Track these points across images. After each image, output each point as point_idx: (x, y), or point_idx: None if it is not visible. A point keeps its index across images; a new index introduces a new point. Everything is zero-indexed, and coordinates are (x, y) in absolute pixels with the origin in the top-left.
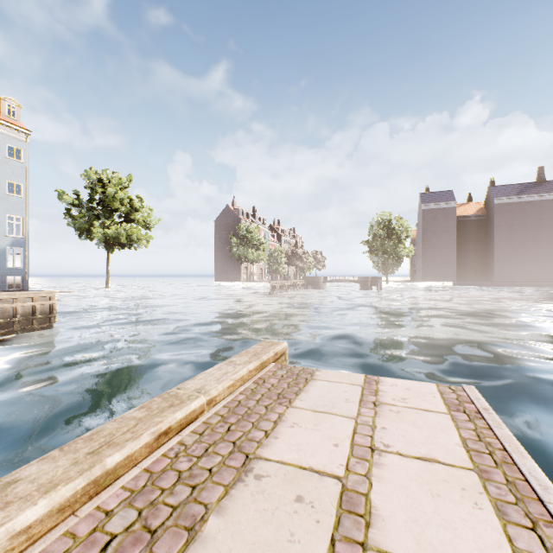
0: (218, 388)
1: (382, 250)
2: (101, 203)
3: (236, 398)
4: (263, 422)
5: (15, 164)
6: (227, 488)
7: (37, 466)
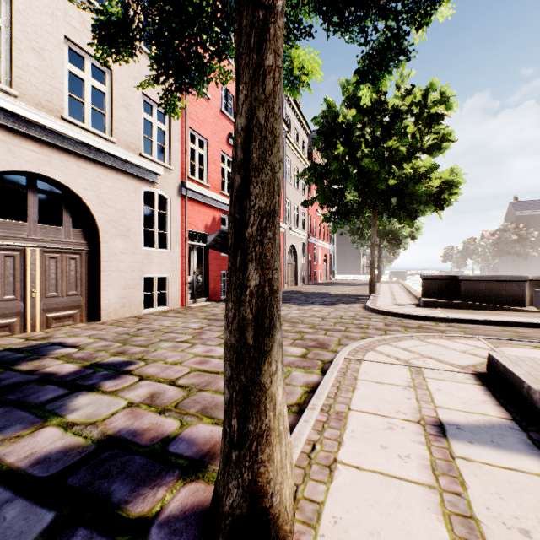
0: None
1: (513, 250)
2: None
3: None
4: None
5: None
6: None
7: None
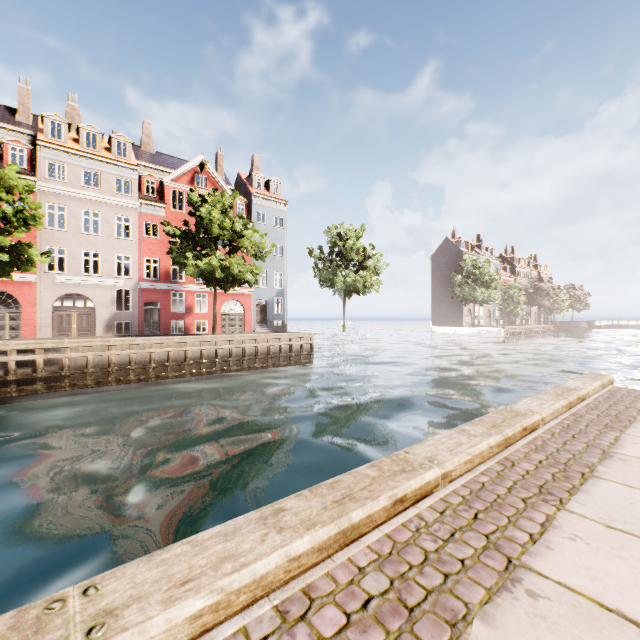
0: (588, 388)
1: None
2: (340, 255)
3: (602, 395)
4: (635, 403)
5: (278, 231)
6: (637, 413)
7: (539, 395)
